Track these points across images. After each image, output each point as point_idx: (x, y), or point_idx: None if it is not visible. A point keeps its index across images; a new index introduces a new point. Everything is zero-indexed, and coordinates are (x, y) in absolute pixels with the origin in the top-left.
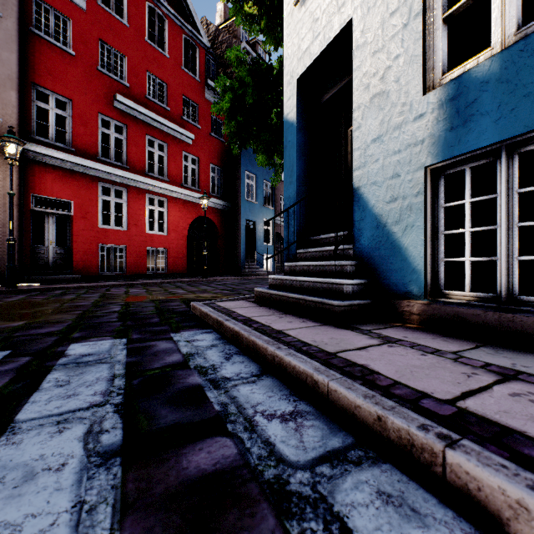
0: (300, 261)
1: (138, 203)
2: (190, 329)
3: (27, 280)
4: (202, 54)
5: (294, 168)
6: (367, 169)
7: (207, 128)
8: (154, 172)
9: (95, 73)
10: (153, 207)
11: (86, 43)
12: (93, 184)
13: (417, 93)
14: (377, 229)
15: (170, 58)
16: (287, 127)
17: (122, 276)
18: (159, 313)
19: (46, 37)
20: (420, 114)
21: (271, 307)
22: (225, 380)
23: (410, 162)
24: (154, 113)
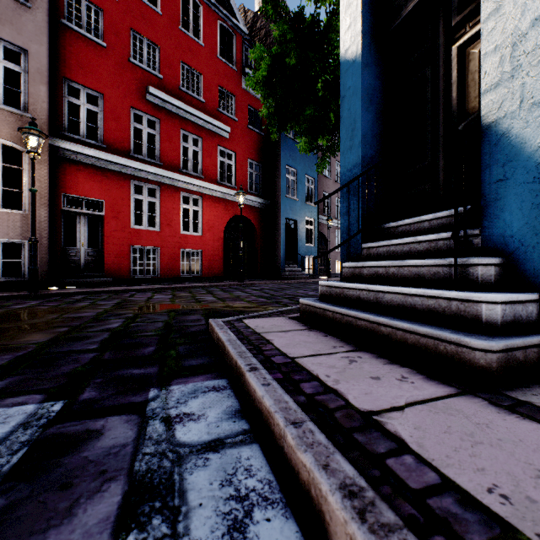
0: (368, 260)
1: (172, 201)
2: (189, 379)
3: (58, 284)
4: (239, 41)
5: (356, 125)
6: (520, 80)
7: (244, 120)
8: (189, 168)
9: (127, 65)
10: (187, 206)
11: (118, 34)
12: (125, 183)
13: None
14: None
15: (205, 47)
16: (345, 68)
17: (154, 279)
18: (164, 334)
19: (77, 29)
20: None
21: (327, 332)
22: None
23: None
24: (188, 105)
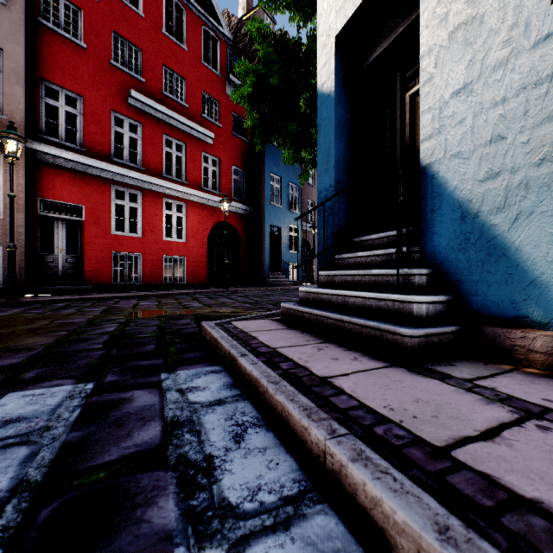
0: (340, 269)
1: (155, 207)
2: (191, 366)
3: (35, 291)
4: (223, 47)
5: (331, 152)
6: (444, 136)
7: (228, 126)
8: (172, 174)
9: (108, 67)
10: (170, 212)
11: (98, 35)
12: (106, 187)
13: (541, 1)
14: (462, 221)
15: (189, 52)
16: (322, 100)
17: (137, 286)
18: (160, 335)
19: (55, 29)
20: (548, 34)
21: (303, 330)
22: (226, 517)
23: (525, 113)
24: (172, 110)
